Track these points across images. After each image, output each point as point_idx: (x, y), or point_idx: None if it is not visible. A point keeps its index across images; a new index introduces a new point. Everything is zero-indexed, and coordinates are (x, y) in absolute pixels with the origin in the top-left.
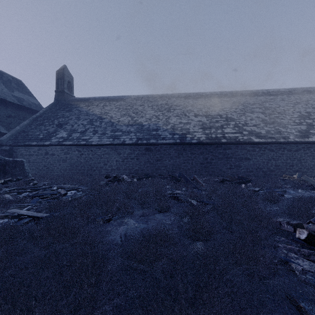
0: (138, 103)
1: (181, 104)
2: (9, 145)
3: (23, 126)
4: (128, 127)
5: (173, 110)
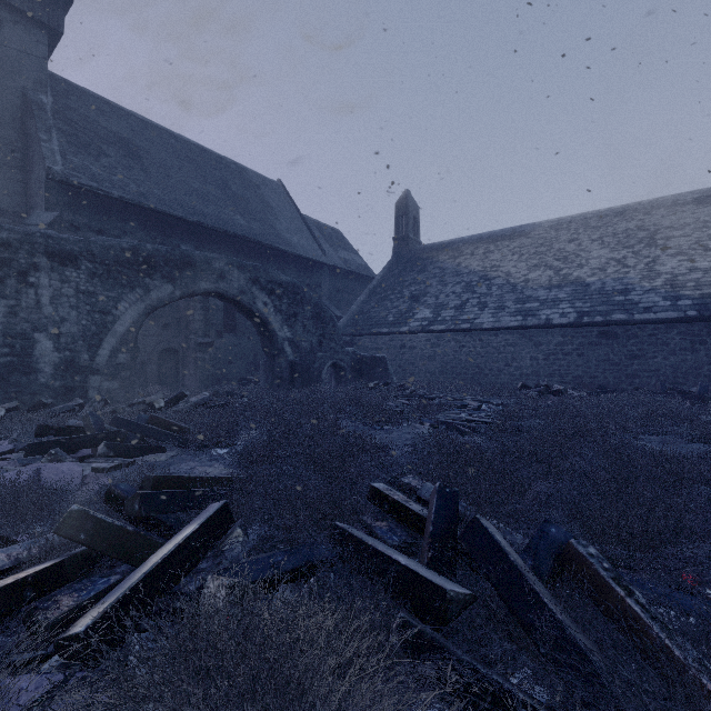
0: (562, 236)
1: (686, 222)
2: (349, 335)
3: (360, 304)
4: (552, 291)
5: (664, 241)
